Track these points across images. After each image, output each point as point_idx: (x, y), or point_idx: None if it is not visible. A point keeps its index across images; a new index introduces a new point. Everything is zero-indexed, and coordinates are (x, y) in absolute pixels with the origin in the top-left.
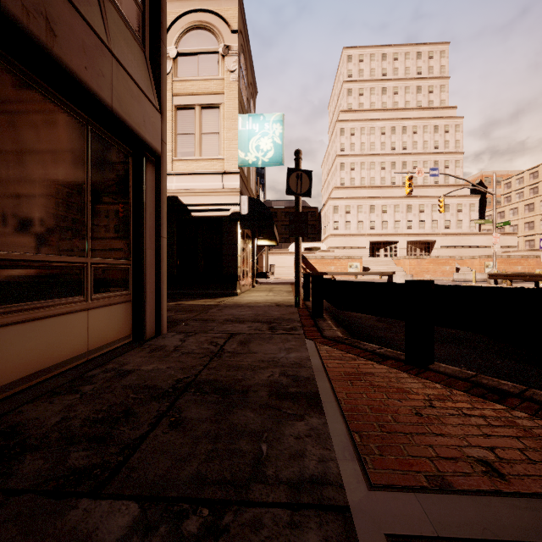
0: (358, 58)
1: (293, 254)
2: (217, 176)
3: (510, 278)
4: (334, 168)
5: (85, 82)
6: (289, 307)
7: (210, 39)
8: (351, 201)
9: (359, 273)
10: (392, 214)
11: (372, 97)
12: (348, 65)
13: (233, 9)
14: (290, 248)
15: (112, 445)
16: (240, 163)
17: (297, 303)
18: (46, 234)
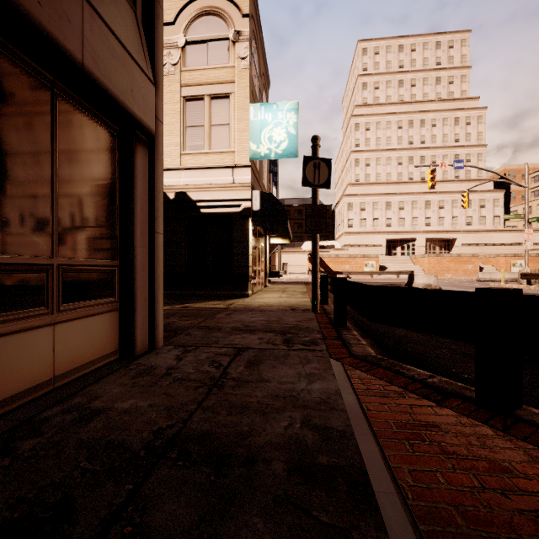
0: (374, 50)
1: (306, 252)
2: (227, 170)
3: None
4: (348, 164)
5: (39, 22)
6: (305, 312)
7: (220, 25)
8: (367, 198)
9: (375, 272)
10: (409, 211)
11: (388, 91)
12: (363, 58)
13: None
14: (303, 246)
15: None
16: (251, 155)
17: (315, 307)
18: None
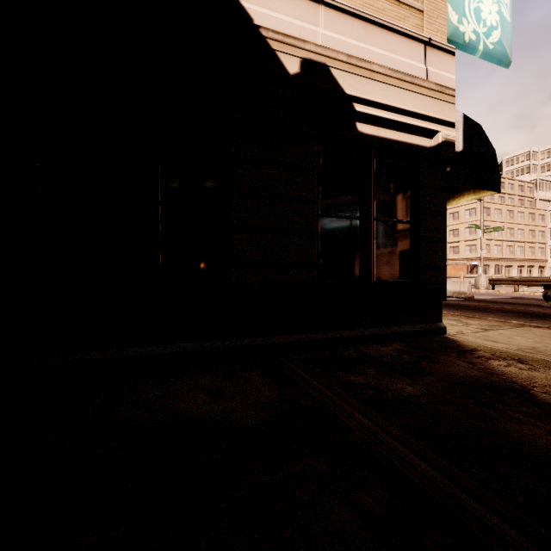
0: None
1: None
2: (415, 45)
3: (521, 283)
4: None
5: None
6: None
7: None
8: None
9: None
10: None
11: None
12: None
13: None
14: None
15: None
16: (450, 32)
17: None
18: None
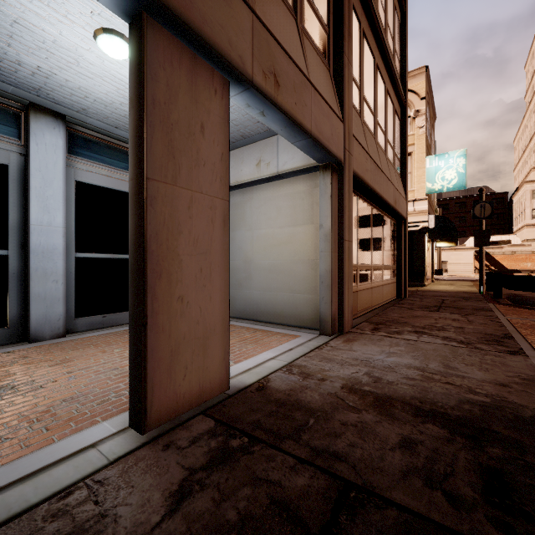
0: None
1: (471, 249)
2: (409, 203)
3: None
4: (532, 143)
5: (398, 210)
6: (474, 293)
7: None
8: None
9: None
10: None
11: None
12: None
13: (422, 83)
14: (467, 243)
15: (431, 309)
16: (427, 191)
17: (481, 291)
18: (387, 259)
